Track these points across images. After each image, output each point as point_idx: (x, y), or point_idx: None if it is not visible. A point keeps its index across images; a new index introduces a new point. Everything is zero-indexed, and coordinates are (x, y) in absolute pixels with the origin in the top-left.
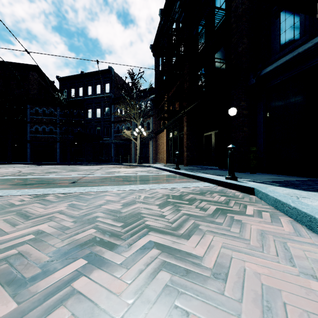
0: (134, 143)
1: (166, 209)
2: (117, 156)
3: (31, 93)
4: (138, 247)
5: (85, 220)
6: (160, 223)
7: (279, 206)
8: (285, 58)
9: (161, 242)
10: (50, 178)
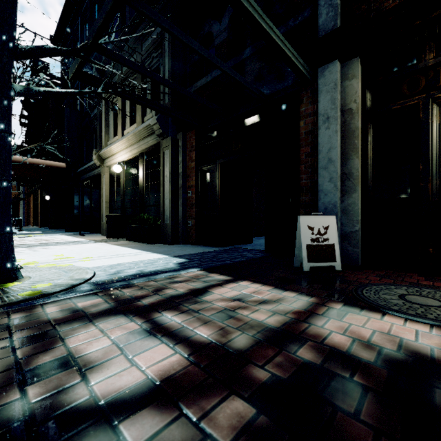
0: None
1: None
2: None
3: None
4: None
5: None
6: None
7: None
8: None
9: None
10: None
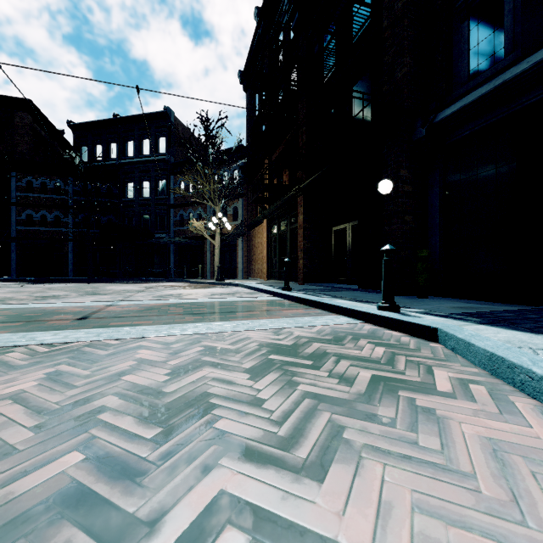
0: (210, 243)
1: (266, 381)
2: (180, 266)
3: (18, 150)
4: (185, 520)
5: (69, 420)
6: (251, 426)
7: (503, 371)
8: (479, 92)
9: (250, 495)
10: (40, 309)
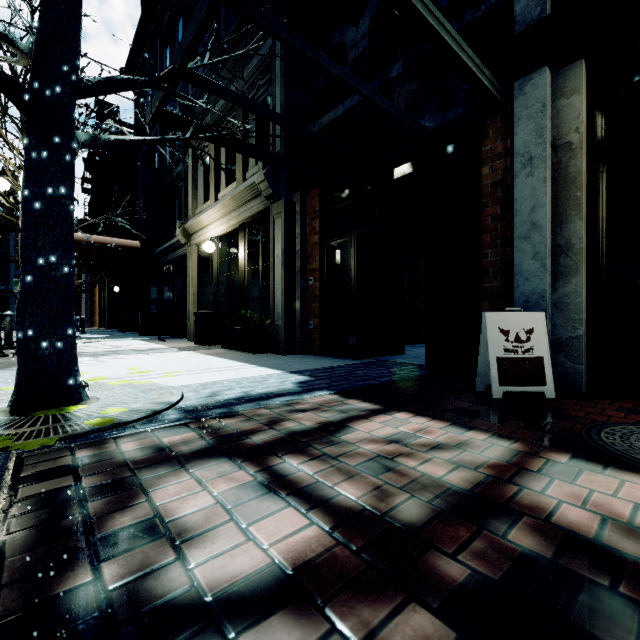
0: None
1: None
2: None
3: None
4: None
5: None
6: None
7: None
8: None
9: None
10: None
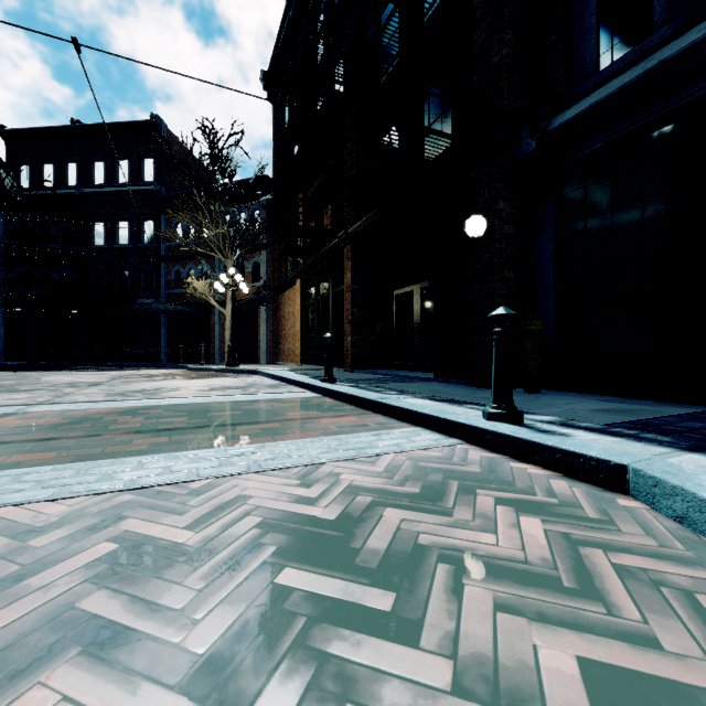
0: (220, 313)
1: None
2: (175, 345)
3: None
4: None
5: None
6: None
7: None
8: (620, 81)
9: None
10: None
